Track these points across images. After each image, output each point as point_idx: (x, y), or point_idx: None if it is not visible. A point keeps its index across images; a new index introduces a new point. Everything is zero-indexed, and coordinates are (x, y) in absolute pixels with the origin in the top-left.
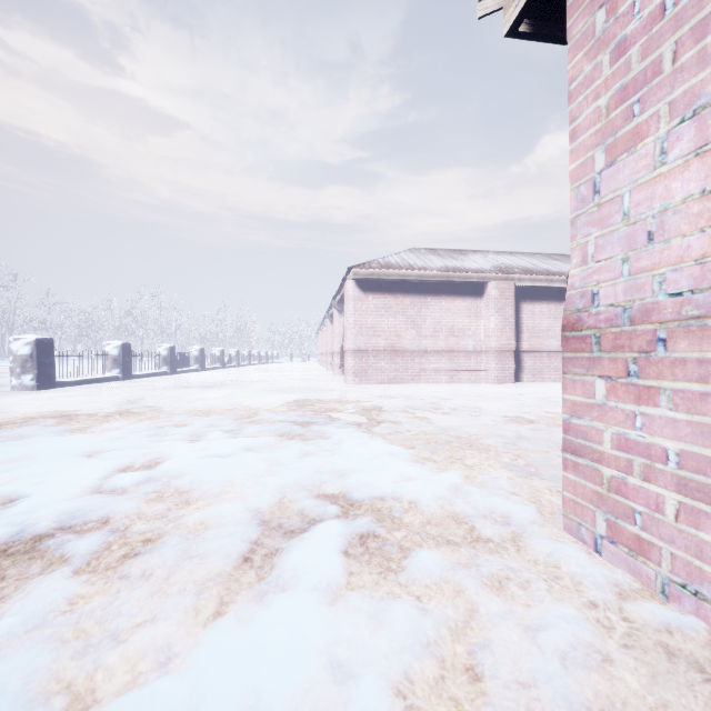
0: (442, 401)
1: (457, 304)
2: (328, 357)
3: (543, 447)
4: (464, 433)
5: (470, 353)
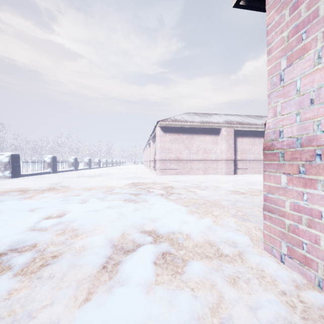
0: (201, 183)
1: (207, 138)
2: (148, 162)
3: (250, 205)
4: (212, 199)
5: (213, 161)
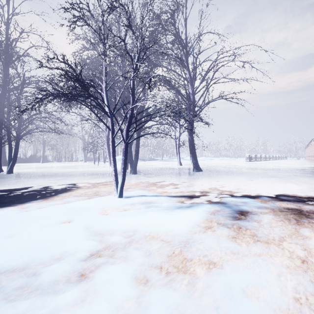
0: None
1: None
2: (308, 157)
3: None
4: None
5: None
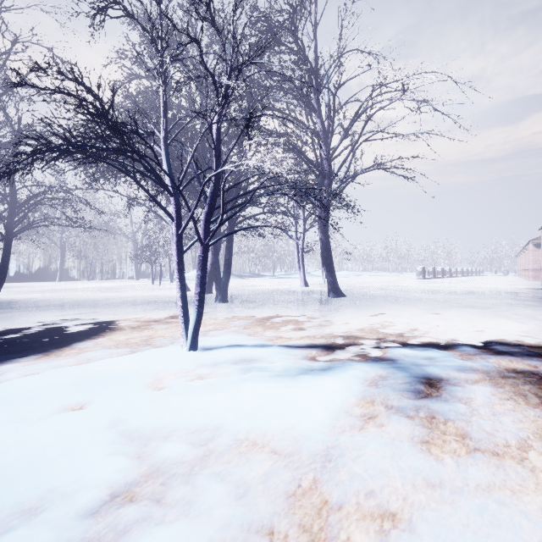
0: None
1: None
2: (522, 272)
3: None
4: None
5: None
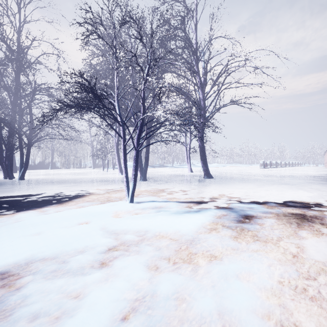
0: None
1: None
2: None
3: None
4: None
5: None
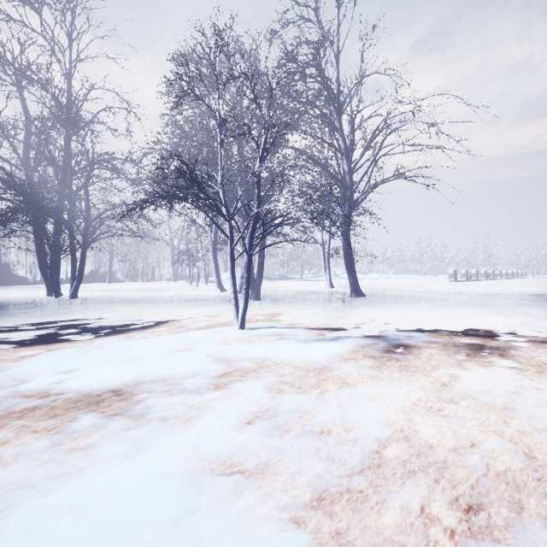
0: None
1: None
2: None
3: None
4: None
5: None
